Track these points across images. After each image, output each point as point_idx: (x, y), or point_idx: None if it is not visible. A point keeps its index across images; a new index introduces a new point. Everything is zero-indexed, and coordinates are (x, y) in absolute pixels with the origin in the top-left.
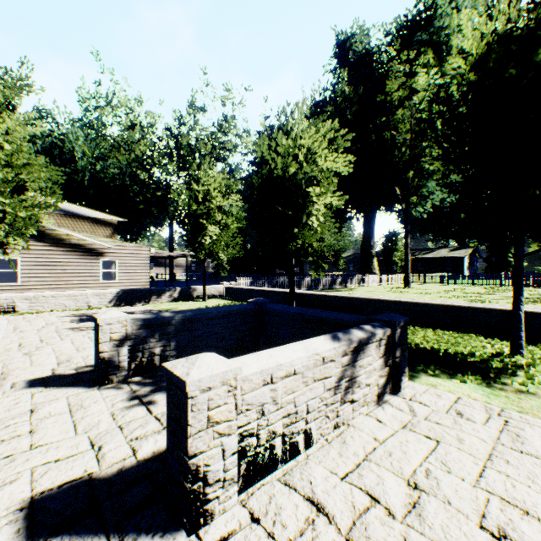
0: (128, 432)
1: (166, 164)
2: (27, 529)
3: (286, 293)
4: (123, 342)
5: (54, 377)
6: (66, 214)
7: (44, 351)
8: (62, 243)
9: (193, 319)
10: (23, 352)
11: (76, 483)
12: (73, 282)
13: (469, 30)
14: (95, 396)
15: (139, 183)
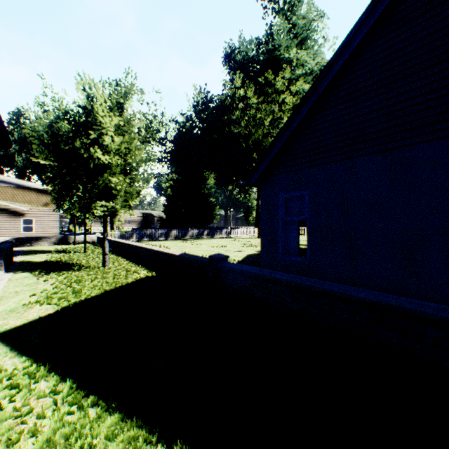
0: None
1: None
2: None
3: (109, 240)
4: None
5: None
6: (18, 186)
7: None
8: None
9: None
10: None
11: None
12: (2, 233)
13: (295, 50)
14: None
15: None
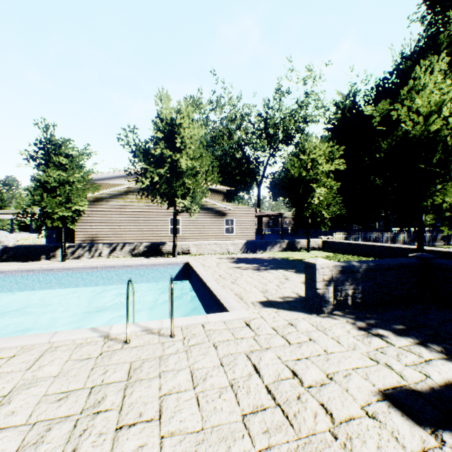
0: (391, 357)
1: (255, 142)
2: (406, 415)
3: (400, 249)
4: (329, 283)
5: (272, 302)
6: None
7: (240, 282)
8: (202, 207)
9: (372, 269)
10: (229, 282)
11: (400, 389)
12: (208, 234)
13: None
14: (322, 321)
15: (237, 160)
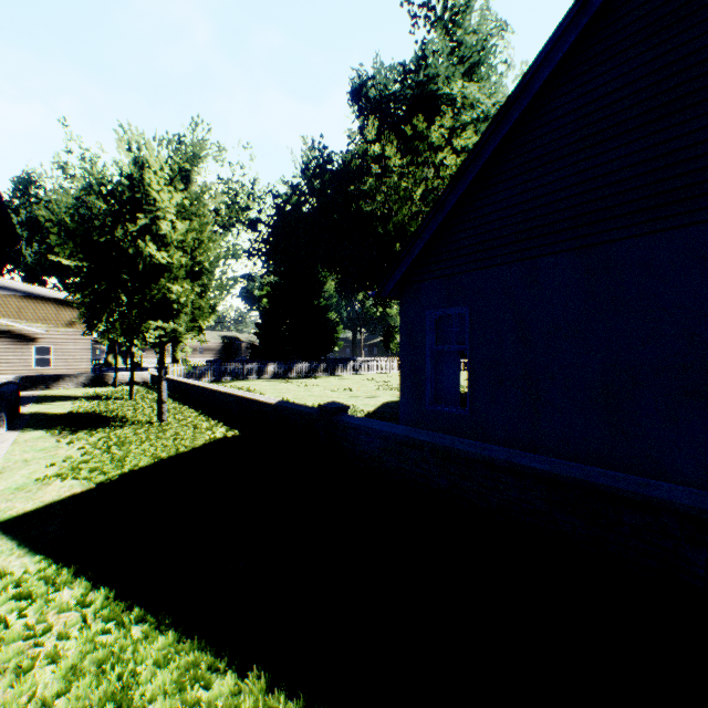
0: None
1: None
2: None
3: (169, 380)
4: None
5: None
6: (26, 295)
7: None
8: None
9: None
10: None
11: None
12: (2, 369)
13: (460, 82)
14: None
15: None
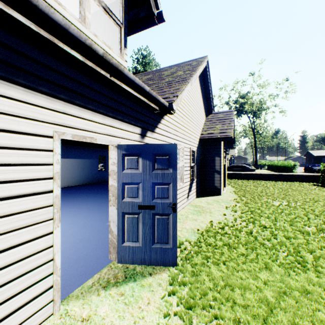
0: None
1: None
2: None
3: None
4: None
5: None
6: None
7: None
8: None
9: None
10: None
11: None
12: None
13: None
14: None
15: None
